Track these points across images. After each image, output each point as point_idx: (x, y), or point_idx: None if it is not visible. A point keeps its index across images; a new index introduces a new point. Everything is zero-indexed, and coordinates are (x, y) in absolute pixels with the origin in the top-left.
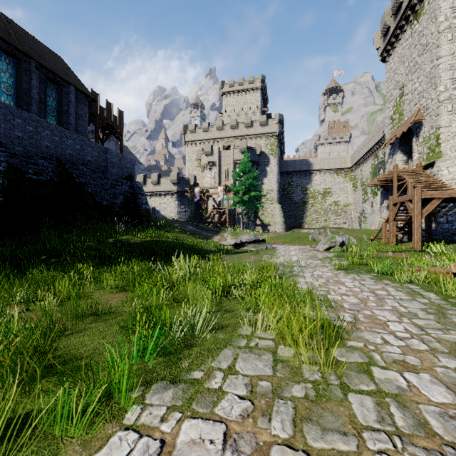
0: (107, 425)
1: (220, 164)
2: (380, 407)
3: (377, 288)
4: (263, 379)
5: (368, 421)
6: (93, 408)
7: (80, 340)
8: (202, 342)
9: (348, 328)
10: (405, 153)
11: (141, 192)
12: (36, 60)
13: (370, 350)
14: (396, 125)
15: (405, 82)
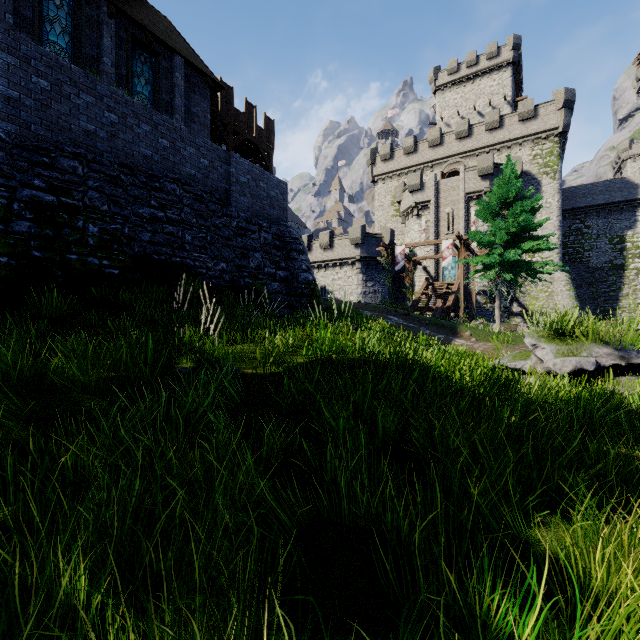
0: None
1: (437, 204)
2: None
3: None
4: None
5: None
6: None
7: None
8: None
9: None
10: None
11: (298, 246)
12: (109, 0)
13: None
14: None
15: None
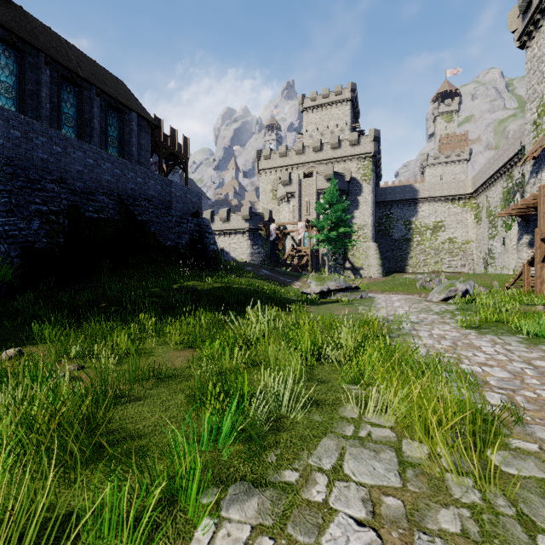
0: None
1: (300, 195)
2: None
3: (533, 357)
4: (389, 493)
5: None
6: (152, 516)
7: (139, 411)
8: (292, 425)
9: (504, 417)
10: None
11: (208, 230)
12: (97, 87)
13: None
14: (542, 132)
15: None
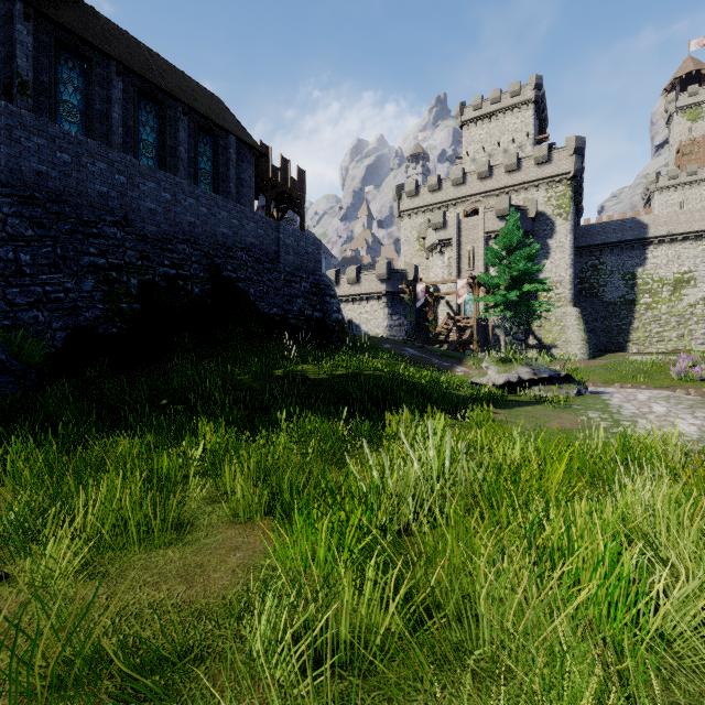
0: None
1: (459, 242)
2: None
3: None
4: None
5: None
6: None
7: None
8: None
9: None
10: None
11: (330, 291)
12: (184, 102)
13: None
14: None
15: None
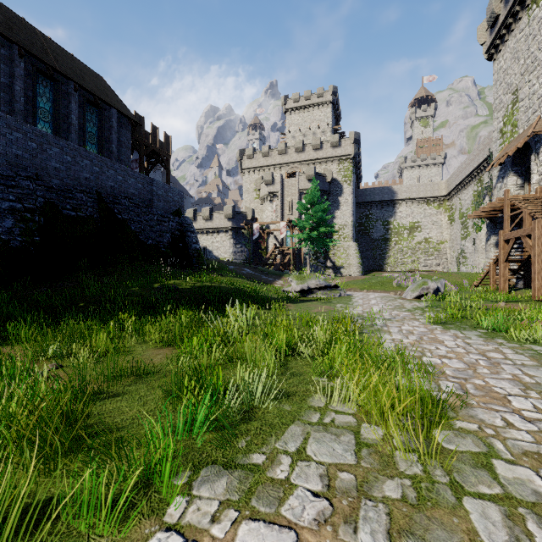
0: (145, 522)
1: (283, 194)
2: (511, 521)
3: (488, 350)
4: (344, 469)
5: (496, 541)
6: (128, 497)
7: (117, 406)
8: (263, 414)
9: (453, 402)
10: (519, 175)
11: (191, 228)
12: (75, 82)
13: (487, 436)
14: (507, 140)
15: (519, 84)
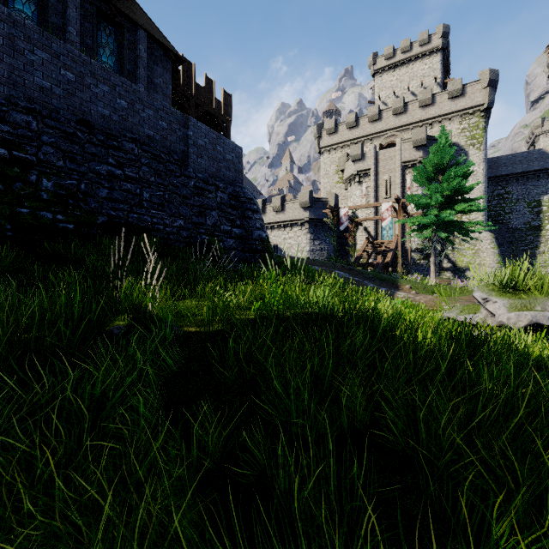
0: None
1: (377, 172)
2: None
3: None
4: None
5: None
6: None
7: None
8: None
9: None
10: None
11: (252, 205)
12: None
13: None
14: None
15: None
